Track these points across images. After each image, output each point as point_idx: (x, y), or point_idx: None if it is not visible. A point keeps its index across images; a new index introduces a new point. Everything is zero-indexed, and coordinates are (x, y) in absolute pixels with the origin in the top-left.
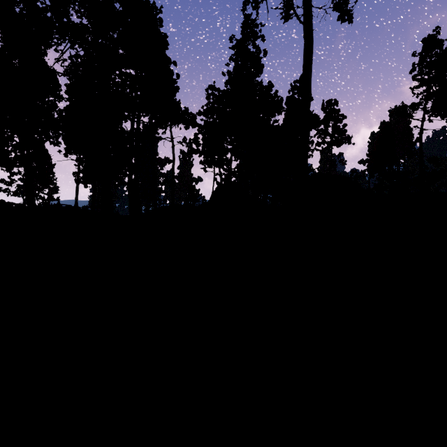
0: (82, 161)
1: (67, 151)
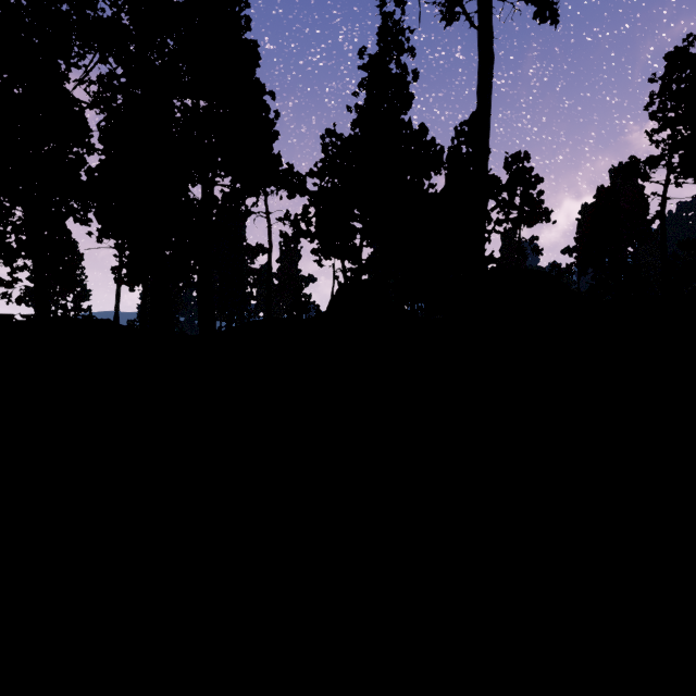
0: (123, 249)
1: (102, 234)
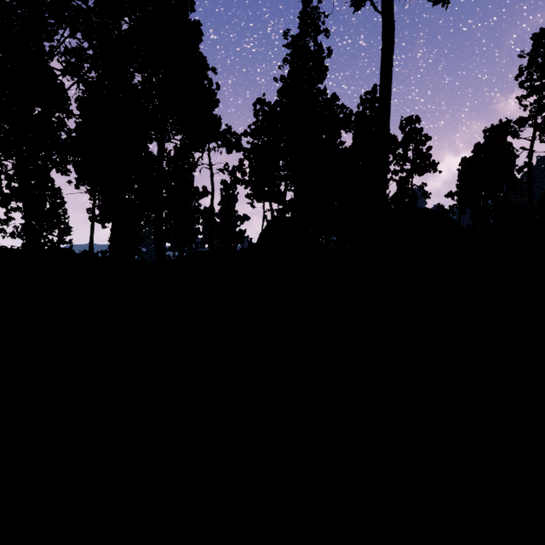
0: (93, 193)
1: (78, 182)
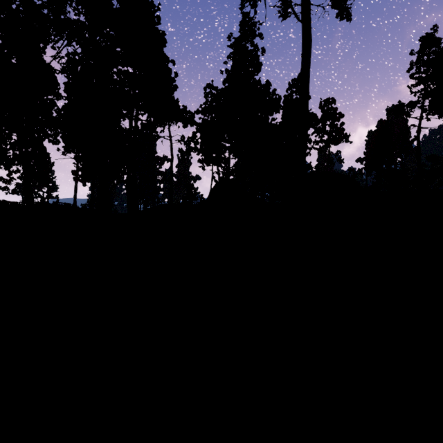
0: (80, 159)
1: (66, 150)
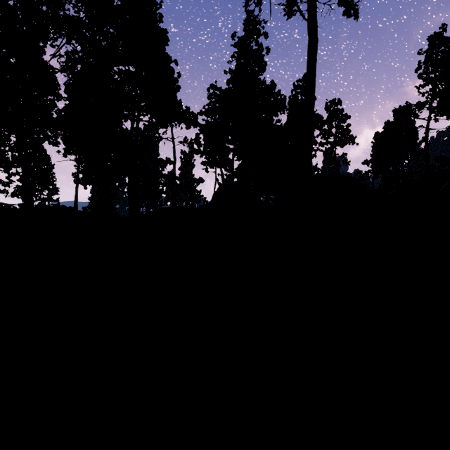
0: (80, 161)
1: (66, 152)
